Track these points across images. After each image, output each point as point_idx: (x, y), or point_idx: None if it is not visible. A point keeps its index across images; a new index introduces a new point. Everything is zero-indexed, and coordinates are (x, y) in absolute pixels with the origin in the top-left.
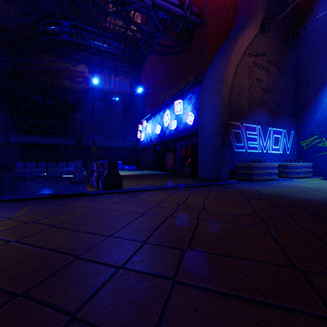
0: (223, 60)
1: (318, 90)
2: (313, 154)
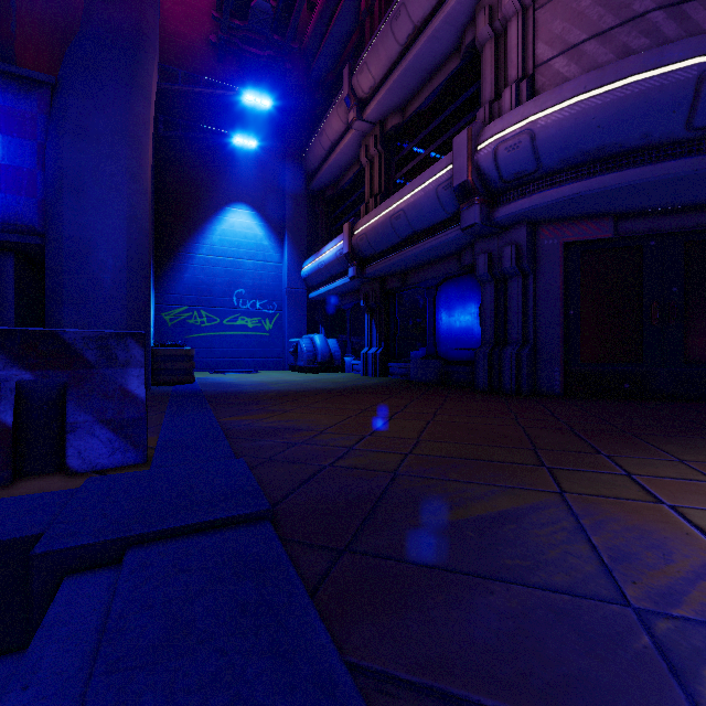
0: (140, 99)
1: (189, 235)
2: (183, 335)
